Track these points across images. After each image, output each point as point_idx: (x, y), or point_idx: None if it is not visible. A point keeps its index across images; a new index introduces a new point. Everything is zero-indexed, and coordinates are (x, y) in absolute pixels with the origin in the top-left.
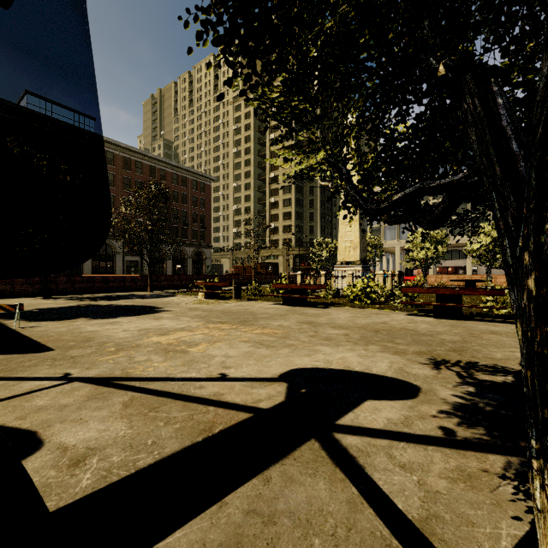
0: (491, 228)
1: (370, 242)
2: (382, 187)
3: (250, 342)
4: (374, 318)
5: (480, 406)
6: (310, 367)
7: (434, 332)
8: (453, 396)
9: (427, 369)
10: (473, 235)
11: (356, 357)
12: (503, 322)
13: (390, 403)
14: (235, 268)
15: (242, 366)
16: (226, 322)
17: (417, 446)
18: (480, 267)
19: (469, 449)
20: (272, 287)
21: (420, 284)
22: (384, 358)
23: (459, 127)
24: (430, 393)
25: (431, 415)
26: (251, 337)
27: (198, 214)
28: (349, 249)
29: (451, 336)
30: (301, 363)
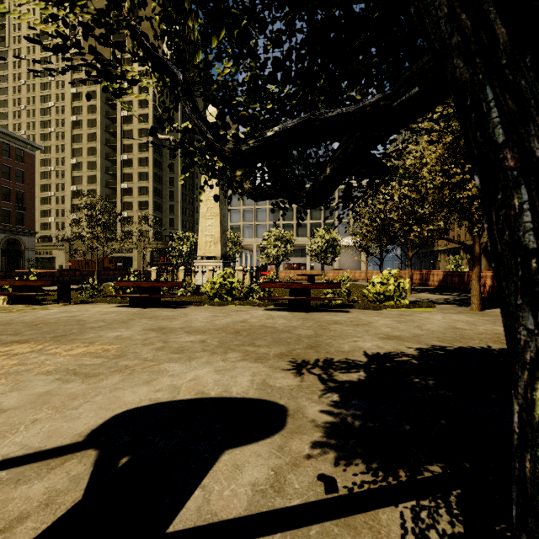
0: (324, 232)
1: (230, 239)
2: (246, 127)
3: (56, 373)
4: (234, 317)
5: (349, 421)
6: (146, 405)
7: (291, 327)
8: (322, 414)
9: (291, 377)
10: (313, 237)
11: (213, 374)
12: (340, 311)
13: (254, 449)
14: (74, 262)
15: (19, 428)
16: (28, 340)
17: (296, 537)
18: (316, 264)
19: (357, 510)
20: (116, 285)
21: (274, 279)
22: (245, 369)
23: (373, 15)
24: (298, 415)
25: (304, 456)
26: (62, 363)
27: (12, 190)
28: (210, 244)
29: (306, 331)
30: (134, 399)
